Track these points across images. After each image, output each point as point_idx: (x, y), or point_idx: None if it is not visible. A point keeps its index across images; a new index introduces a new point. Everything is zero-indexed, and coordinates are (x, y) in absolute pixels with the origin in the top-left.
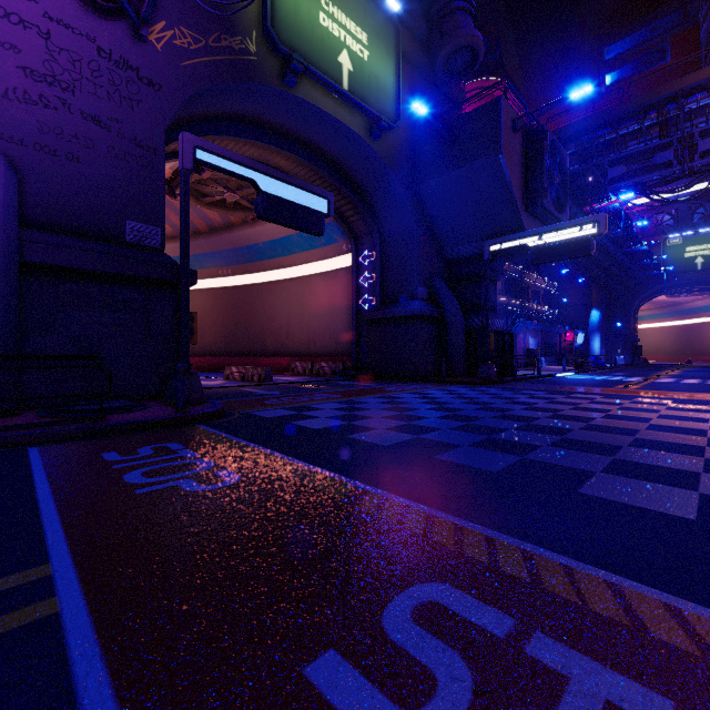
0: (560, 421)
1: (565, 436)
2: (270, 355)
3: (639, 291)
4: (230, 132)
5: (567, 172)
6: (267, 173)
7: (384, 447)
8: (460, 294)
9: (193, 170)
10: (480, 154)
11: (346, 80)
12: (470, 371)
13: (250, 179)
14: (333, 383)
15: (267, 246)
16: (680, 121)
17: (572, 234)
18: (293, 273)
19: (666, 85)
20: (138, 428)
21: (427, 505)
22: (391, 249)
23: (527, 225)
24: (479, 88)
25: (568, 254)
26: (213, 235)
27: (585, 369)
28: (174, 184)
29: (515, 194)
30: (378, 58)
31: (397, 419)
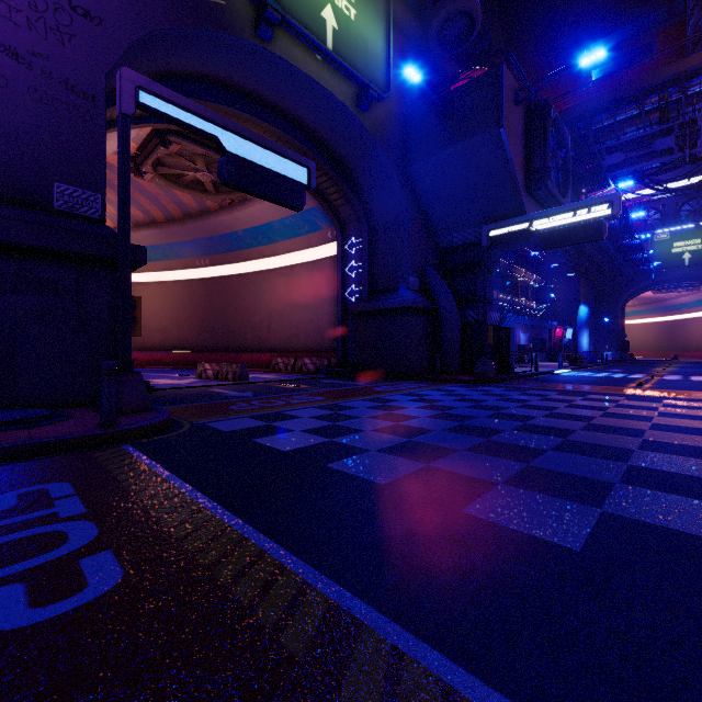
0: (604, 434)
1: (631, 462)
2: (250, 351)
3: (627, 286)
4: (196, 94)
5: (569, 154)
6: (234, 130)
7: (381, 489)
8: (454, 285)
9: (159, 143)
10: (479, 129)
11: (330, 39)
12: (466, 367)
13: (211, 135)
14: (316, 381)
15: (247, 234)
16: (682, 105)
17: (582, 216)
18: (275, 263)
19: (668, 67)
20: (30, 453)
21: (494, 683)
22: (379, 235)
23: (528, 209)
24: (468, 77)
25: (577, 239)
26: (188, 222)
27: (580, 366)
28: (139, 161)
29: (516, 174)
30: (367, 19)
31: (394, 434)
